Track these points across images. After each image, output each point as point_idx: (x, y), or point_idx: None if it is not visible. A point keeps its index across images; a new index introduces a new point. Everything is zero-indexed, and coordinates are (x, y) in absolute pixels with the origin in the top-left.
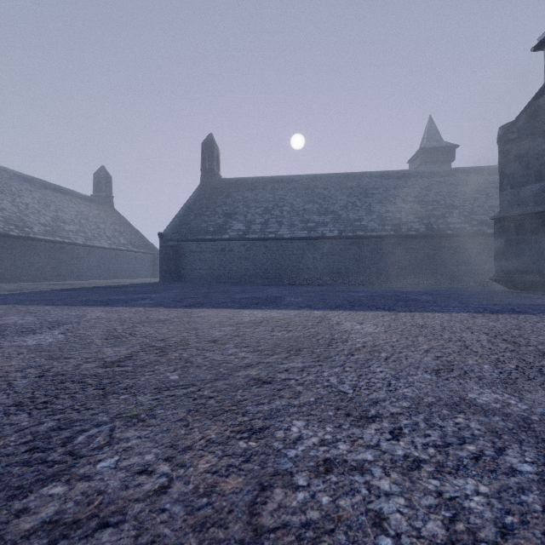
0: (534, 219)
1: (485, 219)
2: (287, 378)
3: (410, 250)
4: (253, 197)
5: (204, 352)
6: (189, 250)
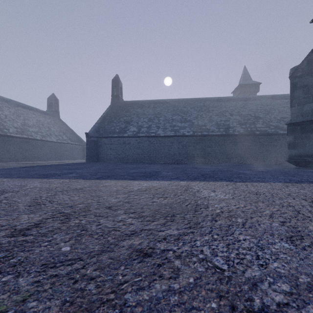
0: (312, 124)
1: (278, 125)
2: (165, 249)
3: (234, 143)
4: (142, 112)
5: (99, 219)
6: (104, 143)
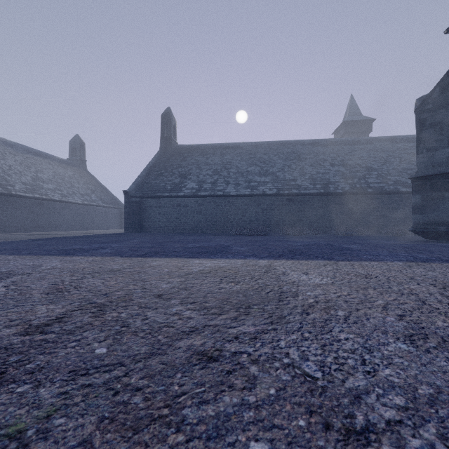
0: (447, 178)
1: (400, 179)
2: (237, 351)
3: (337, 206)
4: (204, 161)
5: (146, 311)
6: (150, 205)
